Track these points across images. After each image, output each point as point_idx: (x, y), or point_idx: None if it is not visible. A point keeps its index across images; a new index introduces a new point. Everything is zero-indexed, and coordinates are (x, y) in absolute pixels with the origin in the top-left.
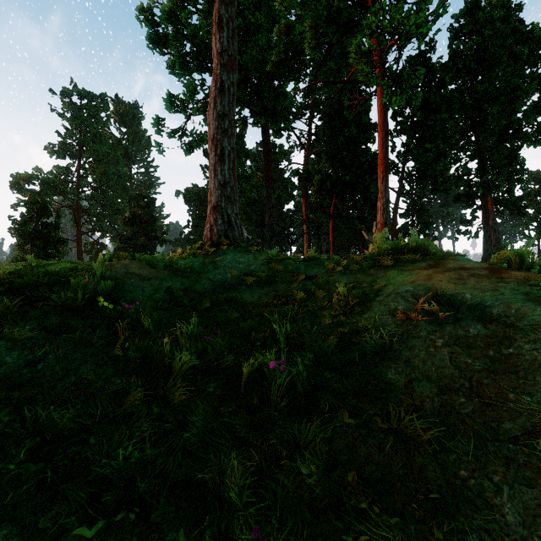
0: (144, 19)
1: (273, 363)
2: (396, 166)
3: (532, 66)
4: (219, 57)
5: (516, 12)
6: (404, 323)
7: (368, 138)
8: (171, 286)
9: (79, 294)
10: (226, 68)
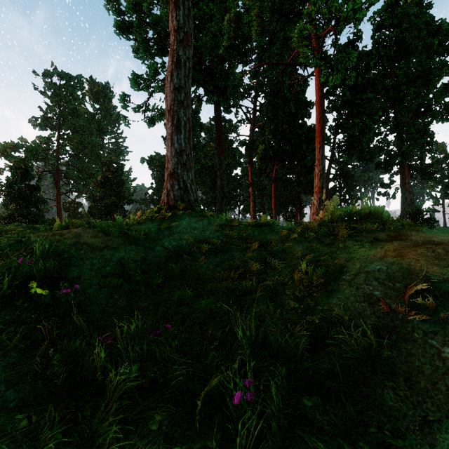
0: (111, 7)
1: (238, 395)
2: (328, 137)
3: (441, 55)
4: (175, 33)
5: (426, 10)
6: (387, 316)
7: (304, 114)
8: (123, 257)
9: (6, 278)
10: (182, 44)
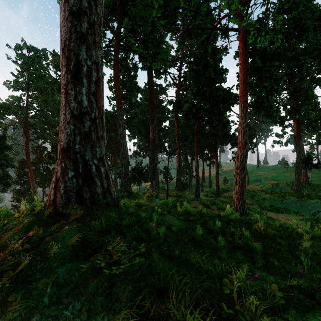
0: None
1: None
2: None
3: None
4: None
5: (312, 1)
6: None
7: (221, 78)
8: None
9: None
10: None
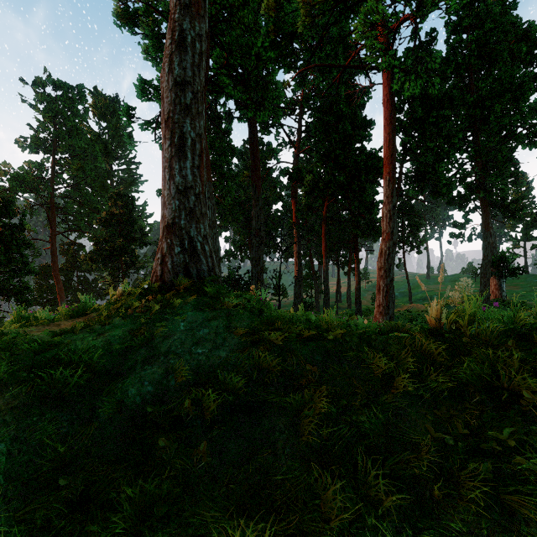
0: None
1: None
2: None
3: (529, 65)
4: None
5: (510, 10)
6: None
7: (363, 135)
8: None
9: None
10: (189, 12)
